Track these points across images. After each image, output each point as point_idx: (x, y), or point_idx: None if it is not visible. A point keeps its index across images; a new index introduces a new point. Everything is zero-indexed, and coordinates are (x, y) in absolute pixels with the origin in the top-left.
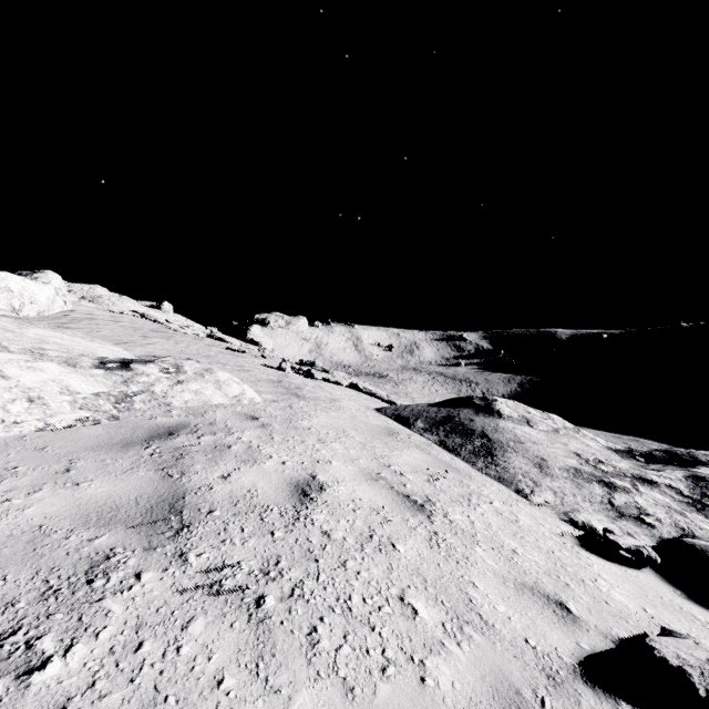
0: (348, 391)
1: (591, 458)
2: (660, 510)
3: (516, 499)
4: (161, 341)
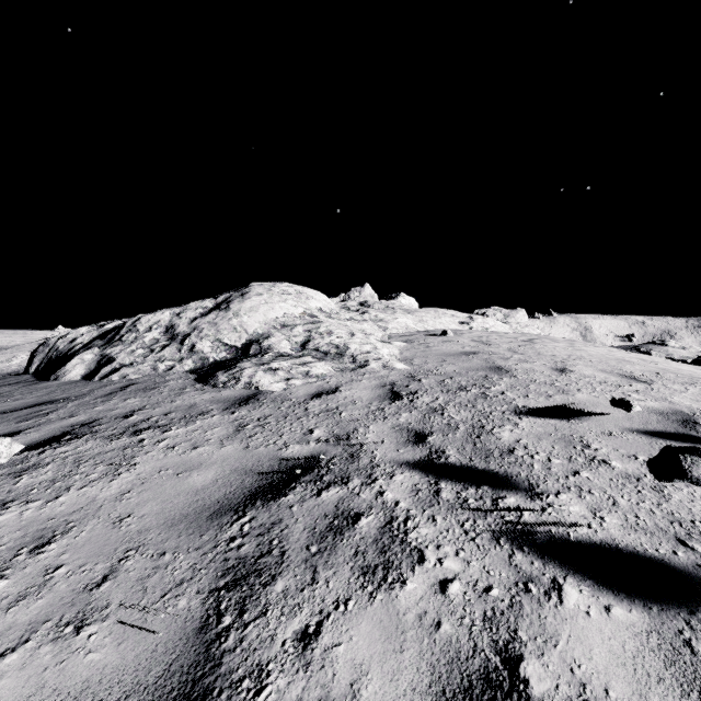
0: None
1: None
2: None
3: None
4: None
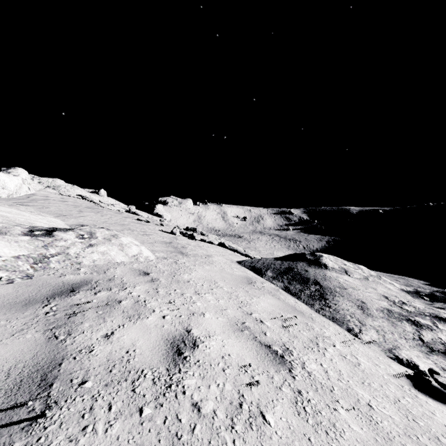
0: (218, 248)
1: (396, 300)
2: None
3: (350, 338)
4: (91, 214)
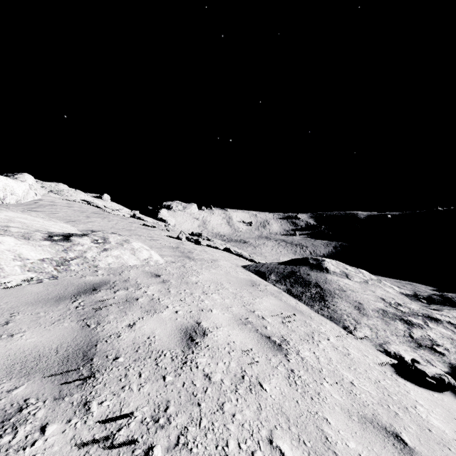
0: (223, 253)
1: (392, 301)
2: (446, 341)
3: (345, 334)
4: (98, 220)
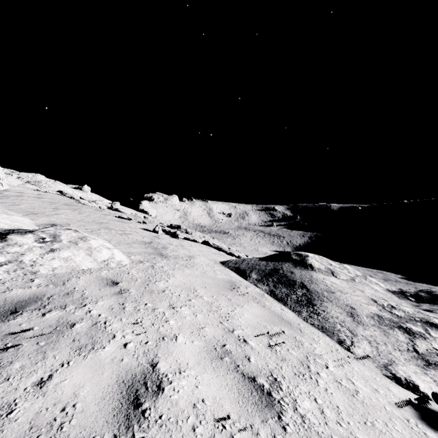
0: (202, 247)
1: (385, 303)
2: None
3: (342, 353)
4: (67, 212)
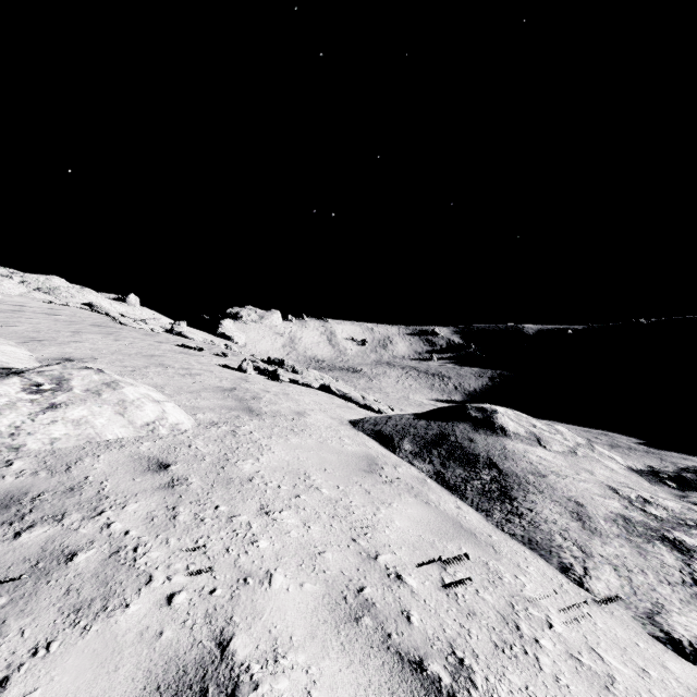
0: (319, 396)
1: (632, 495)
2: None
3: (571, 592)
4: (95, 338)
